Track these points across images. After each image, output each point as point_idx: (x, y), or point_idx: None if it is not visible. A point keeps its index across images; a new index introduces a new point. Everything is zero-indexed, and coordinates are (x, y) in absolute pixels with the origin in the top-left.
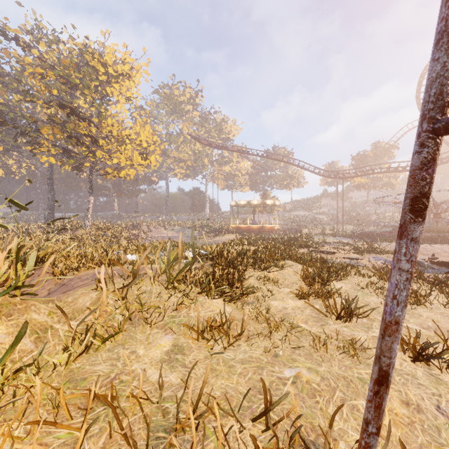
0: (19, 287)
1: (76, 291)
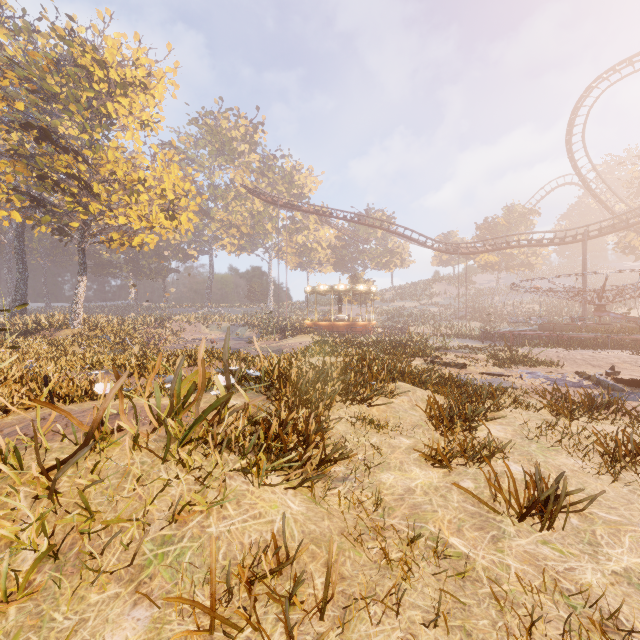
0: None
1: None
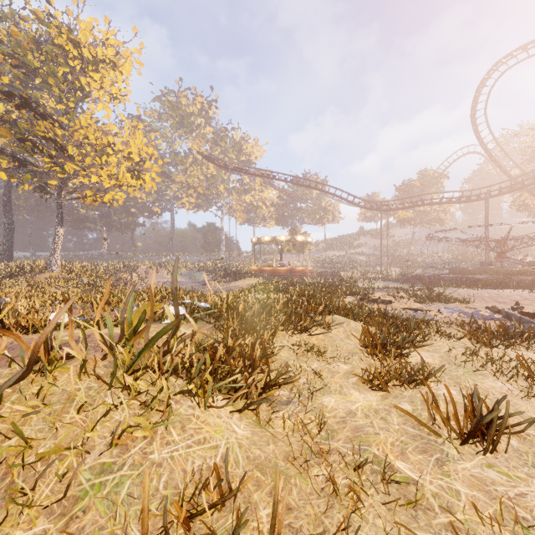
0: None
1: None
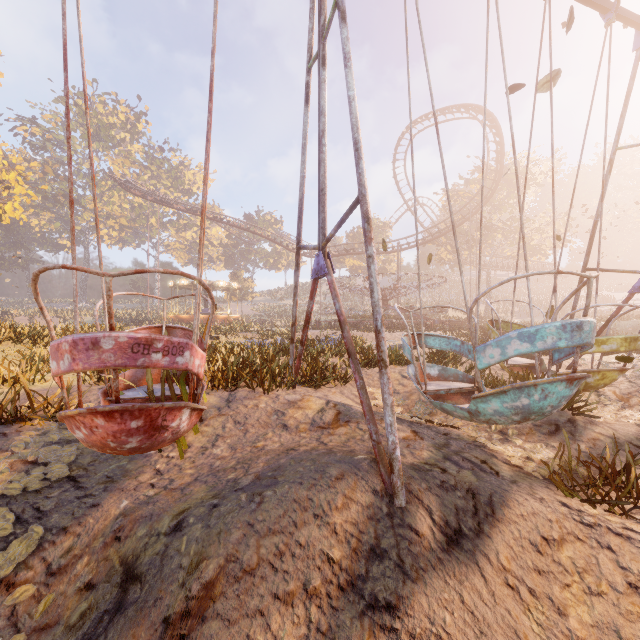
0: None
1: None
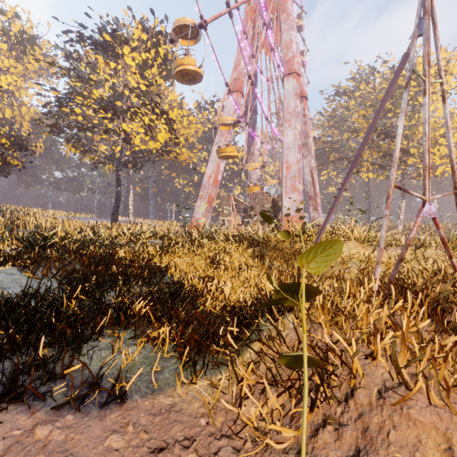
0: (369, 241)
1: (391, 250)
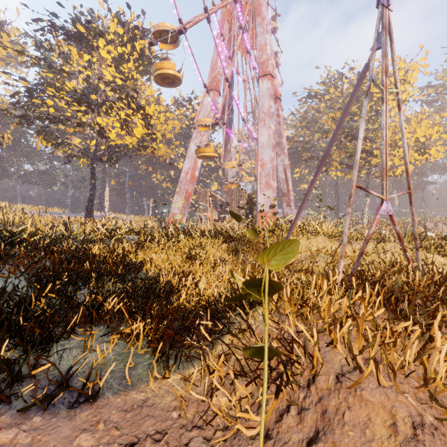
0: (336, 236)
1: (355, 244)
